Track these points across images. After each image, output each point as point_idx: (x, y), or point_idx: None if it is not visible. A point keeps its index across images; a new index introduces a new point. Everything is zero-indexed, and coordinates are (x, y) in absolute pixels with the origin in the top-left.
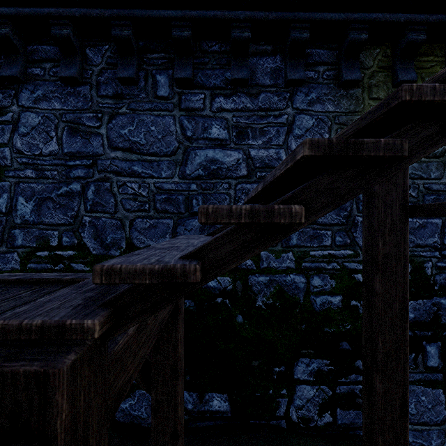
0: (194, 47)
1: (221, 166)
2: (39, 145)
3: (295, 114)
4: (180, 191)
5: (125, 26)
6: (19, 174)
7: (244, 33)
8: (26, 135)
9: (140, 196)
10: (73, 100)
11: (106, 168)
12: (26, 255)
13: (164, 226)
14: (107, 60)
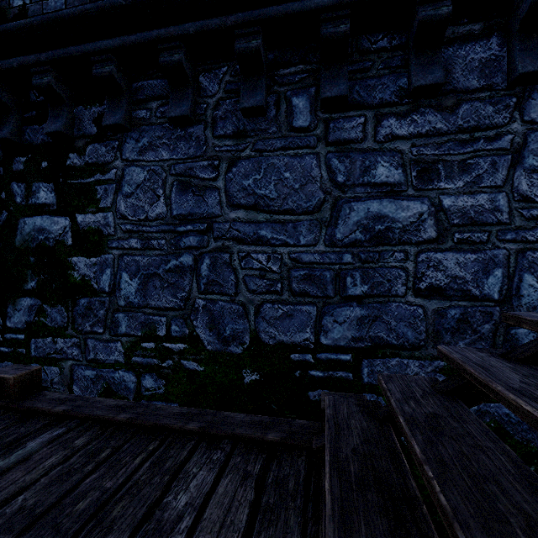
0: (349, 47)
1: (391, 226)
2: (144, 207)
3: (527, 132)
4: (327, 264)
5: (253, 34)
6: (122, 245)
7: (441, 9)
8: (131, 196)
9: (269, 272)
10: (184, 145)
11: (225, 234)
12: (130, 345)
13: (303, 315)
14: (226, 87)
